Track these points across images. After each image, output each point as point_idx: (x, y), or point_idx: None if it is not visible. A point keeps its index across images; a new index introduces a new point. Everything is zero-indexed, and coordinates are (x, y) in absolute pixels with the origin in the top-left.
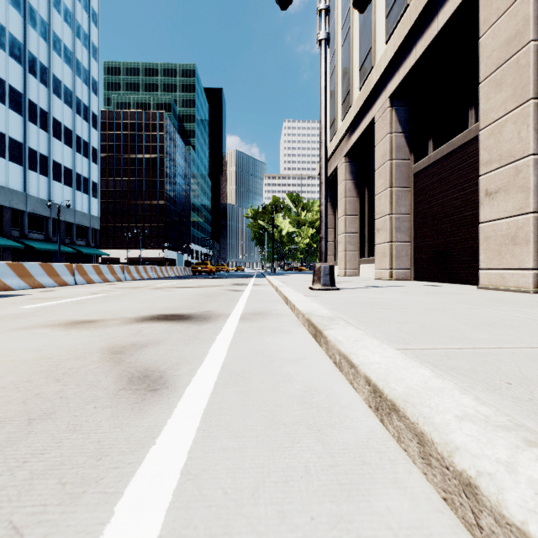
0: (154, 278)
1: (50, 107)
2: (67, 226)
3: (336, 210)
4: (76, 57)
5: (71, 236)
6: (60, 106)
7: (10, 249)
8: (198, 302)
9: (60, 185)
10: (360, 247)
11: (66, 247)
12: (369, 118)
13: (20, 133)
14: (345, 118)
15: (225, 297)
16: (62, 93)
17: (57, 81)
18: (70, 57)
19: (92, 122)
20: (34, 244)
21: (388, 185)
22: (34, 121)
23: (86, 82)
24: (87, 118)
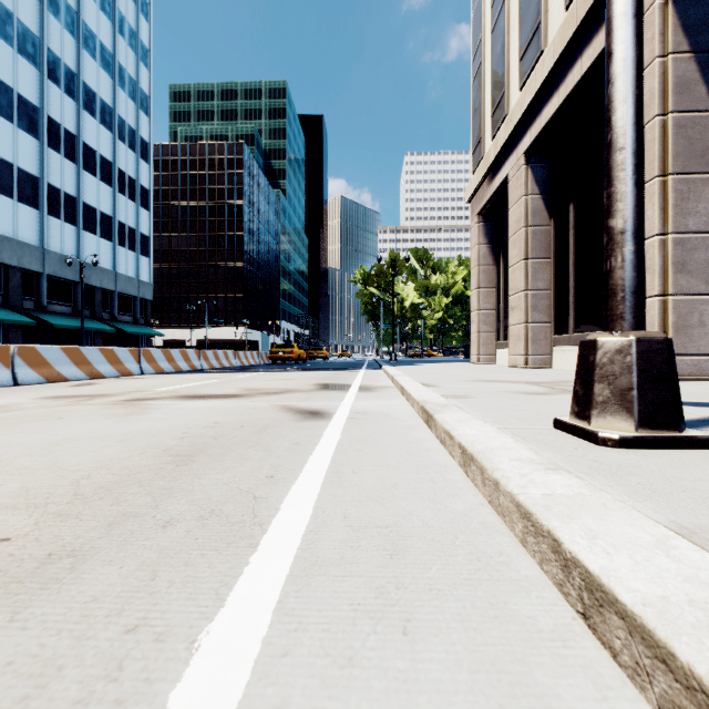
0: (199, 370)
1: (80, 128)
2: (106, 295)
3: (501, 256)
4: (117, 61)
5: (110, 309)
6: (94, 128)
7: (20, 326)
8: (2, 558)
9: (94, 238)
10: (554, 315)
11: (102, 324)
12: (593, 51)
13: (35, 163)
14: (530, 79)
15: (239, 467)
16: (98, 110)
17: (90, 93)
18: (109, 61)
19: (140, 152)
20: (53, 319)
21: (657, 170)
22: (55, 147)
23: (132, 97)
24: (134, 146)
